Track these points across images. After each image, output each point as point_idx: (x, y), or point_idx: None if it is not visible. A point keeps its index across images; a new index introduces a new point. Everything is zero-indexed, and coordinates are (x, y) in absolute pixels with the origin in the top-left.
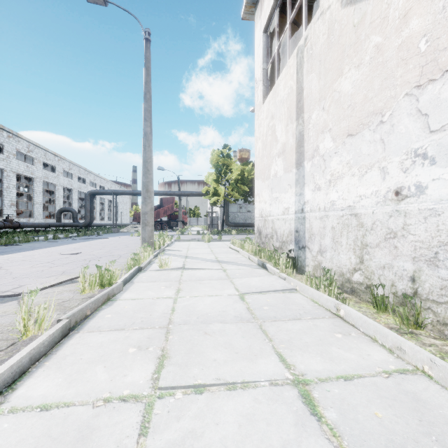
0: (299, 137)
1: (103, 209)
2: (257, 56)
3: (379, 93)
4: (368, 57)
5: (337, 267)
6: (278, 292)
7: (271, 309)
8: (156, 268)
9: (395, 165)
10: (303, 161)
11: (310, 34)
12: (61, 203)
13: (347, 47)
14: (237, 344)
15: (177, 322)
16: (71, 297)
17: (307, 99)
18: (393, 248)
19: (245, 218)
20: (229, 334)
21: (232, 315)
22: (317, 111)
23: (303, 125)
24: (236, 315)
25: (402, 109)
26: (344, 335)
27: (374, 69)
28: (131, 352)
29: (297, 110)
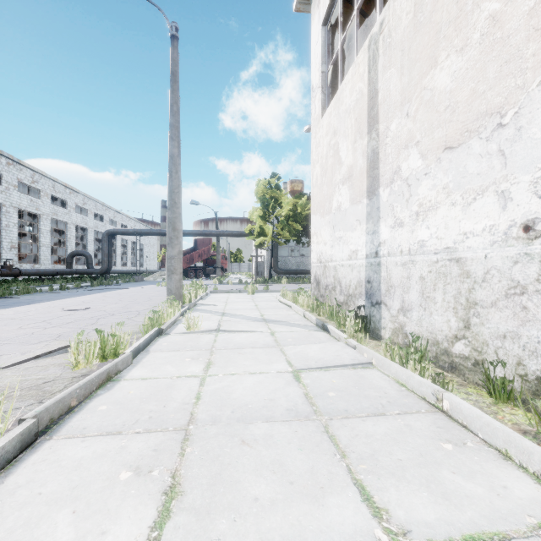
0: (372, 156)
1: (125, 253)
2: (314, 56)
3: (495, 84)
4: (478, 35)
5: (429, 332)
6: (347, 368)
7: (340, 396)
8: (182, 330)
9: (524, 187)
10: (377, 188)
11: (388, 16)
12: (73, 245)
13: (444, 26)
14: (292, 465)
15: (202, 419)
16: (58, 376)
17: (384, 105)
18: (521, 310)
19: (298, 263)
20: (279, 444)
21: (283, 407)
22: (398, 119)
23: (377, 140)
24: (290, 407)
25: (537, 103)
26: (455, 446)
27: (488, 50)
28: (124, 479)
29: (368, 120)
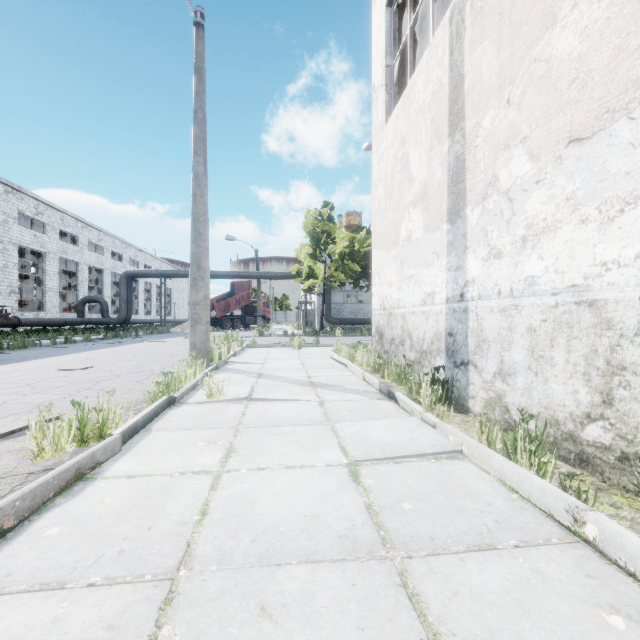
0: (456, 165)
1: (149, 299)
2: (376, 48)
3: None
4: None
5: (542, 406)
6: (427, 459)
7: (420, 509)
8: (202, 398)
9: None
10: (463, 207)
11: None
12: (86, 290)
13: None
14: None
15: (202, 556)
16: (9, 471)
17: (472, 93)
18: None
19: (355, 311)
20: (324, 617)
21: (332, 531)
22: (494, 110)
23: (463, 143)
24: (343, 531)
25: None
26: (630, 621)
27: None
28: None
29: (450, 118)
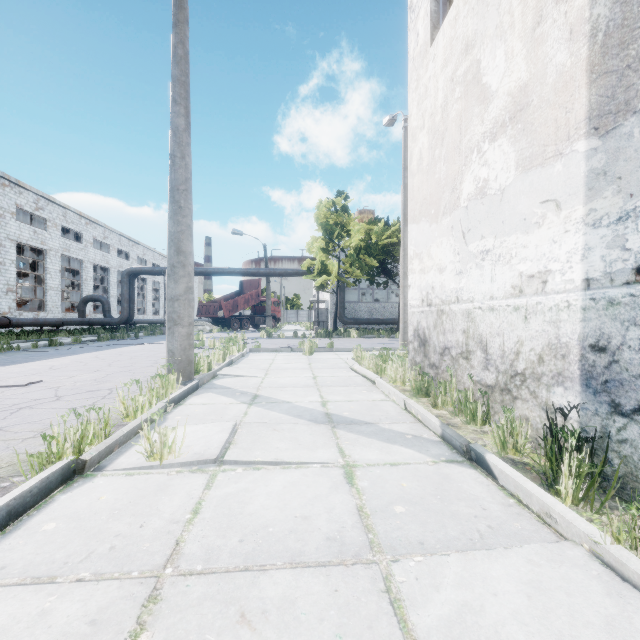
0: (620, 13)
1: (157, 298)
2: None
3: None
4: None
5: None
6: None
7: None
8: (141, 456)
9: None
10: None
11: None
12: (90, 288)
13: None
14: None
15: None
16: None
17: None
18: None
19: (370, 310)
20: None
21: None
22: None
23: None
24: None
25: None
26: None
27: None
28: None
29: None
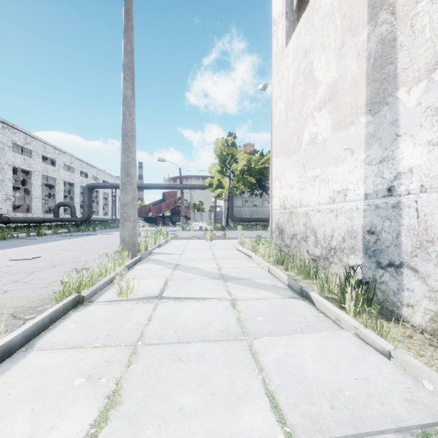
0: (380, 49)
1: (106, 204)
2: None
3: None
4: None
5: None
6: (415, 437)
7: None
8: (114, 295)
9: None
10: (393, 91)
11: None
12: (61, 197)
13: None
14: None
15: None
16: None
17: None
18: None
19: (251, 212)
20: None
21: None
22: None
23: (393, 19)
24: None
25: None
26: None
27: None
28: None
29: (371, 1)
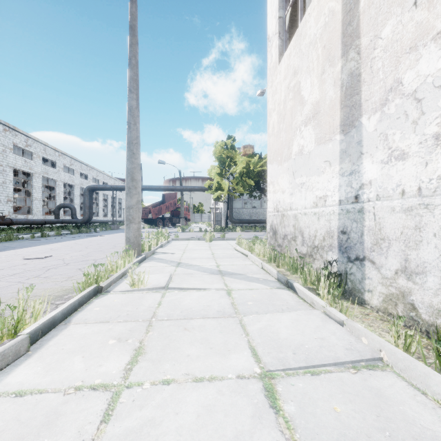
0: (350, 81)
1: (106, 206)
2: (270, 6)
3: None
4: None
5: None
6: (346, 368)
7: None
8: (126, 286)
9: None
10: (358, 117)
11: None
12: (61, 199)
13: None
14: None
15: None
16: None
17: (369, 10)
18: None
19: (250, 214)
20: None
21: None
22: (396, 17)
23: (358, 58)
24: None
25: None
26: None
27: None
28: None
29: (343, 40)
